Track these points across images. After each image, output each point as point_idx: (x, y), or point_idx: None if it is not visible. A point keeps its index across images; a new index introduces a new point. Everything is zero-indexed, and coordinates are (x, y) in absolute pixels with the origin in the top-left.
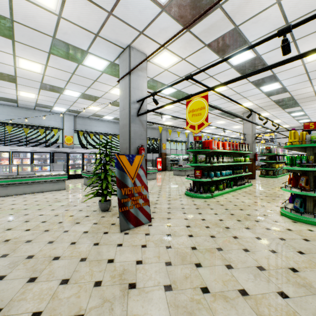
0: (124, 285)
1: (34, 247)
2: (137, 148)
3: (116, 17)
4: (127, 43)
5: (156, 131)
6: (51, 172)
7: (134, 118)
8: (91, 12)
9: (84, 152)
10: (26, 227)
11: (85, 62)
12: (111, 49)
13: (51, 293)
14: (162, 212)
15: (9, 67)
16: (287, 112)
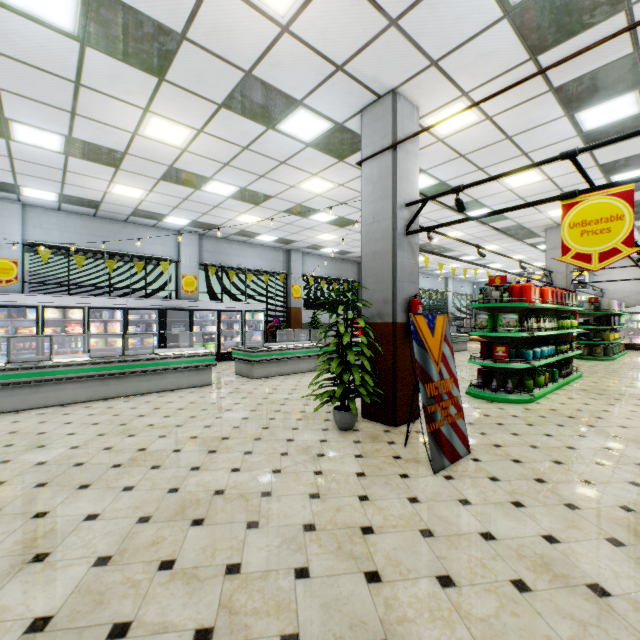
0: (581, 589)
1: (293, 507)
2: (405, 301)
3: (400, 31)
4: (391, 85)
5: (351, 265)
6: (181, 350)
7: (400, 240)
8: (355, 20)
9: (222, 308)
10: (225, 464)
11: (283, 124)
12: (351, 98)
13: (446, 605)
14: (467, 432)
15: (122, 134)
16: (637, 227)
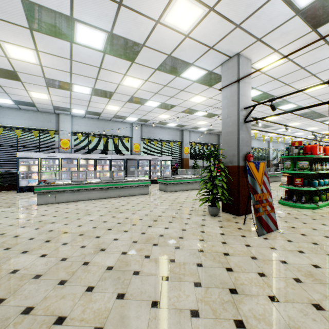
0: (328, 285)
1: (193, 243)
2: (243, 155)
3: (241, 29)
4: (236, 52)
5: (214, 136)
6: (135, 178)
7: (241, 125)
8: (219, 28)
9: (151, 159)
10: (161, 225)
11: (183, 74)
12: (216, 59)
13: (261, 282)
14: (277, 220)
15: (114, 85)
16: None
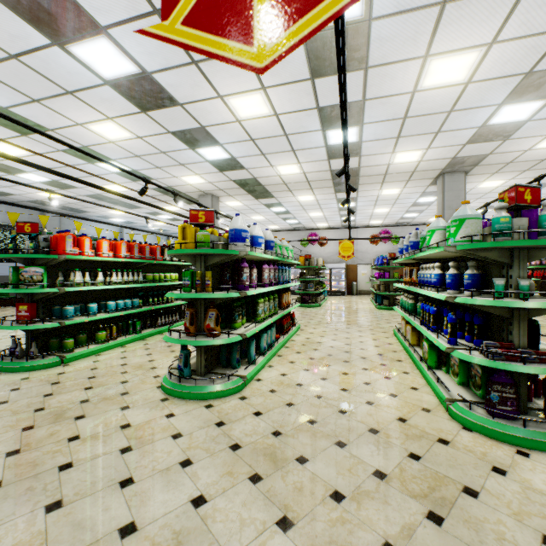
0: None
1: None
2: None
3: None
4: None
5: (29, 210)
6: None
7: None
8: None
9: None
10: None
11: None
12: None
13: None
14: None
15: None
16: (264, 204)
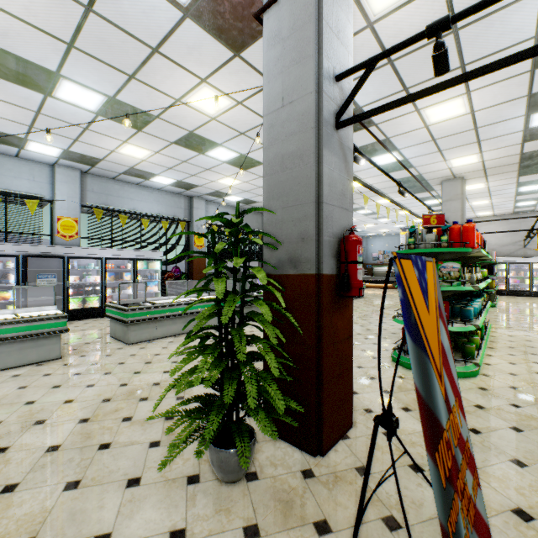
0: None
1: None
2: (334, 239)
3: None
4: None
5: (256, 216)
6: (15, 311)
7: (328, 133)
8: None
9: (107, 256)
10: None
11: None
12: None
13: None
14: None
15: None
16: (518, 183)
